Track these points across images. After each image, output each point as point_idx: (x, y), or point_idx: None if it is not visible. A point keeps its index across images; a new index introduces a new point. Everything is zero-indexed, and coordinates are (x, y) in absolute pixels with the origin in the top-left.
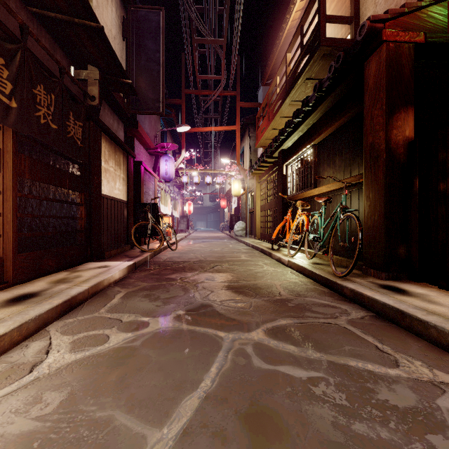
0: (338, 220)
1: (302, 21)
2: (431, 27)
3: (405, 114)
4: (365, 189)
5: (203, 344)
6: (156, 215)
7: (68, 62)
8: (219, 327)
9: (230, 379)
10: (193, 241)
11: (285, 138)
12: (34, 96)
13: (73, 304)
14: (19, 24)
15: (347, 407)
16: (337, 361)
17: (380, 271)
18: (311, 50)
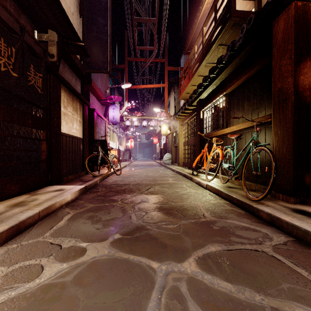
0: (251, 153)
1: (216, 0)
2: None
3: (310, 62)
4: (273, 127)
5: (136, 279)
6: (105, 149)
7: (32, 27)
8: (152, 256)
9: None
10: (134, 168)
11: (202, 90)
12: None
13: (21, 228)
14: None
15: None
16: (282, 308)
17: (289, 195)
18: (223, 22)
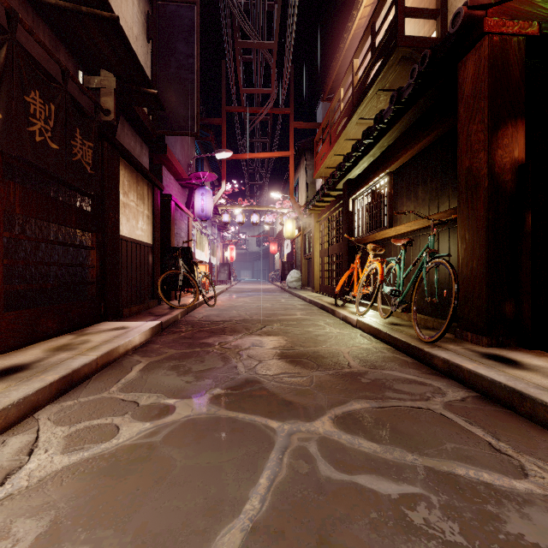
0: (424, 268)
1: (374, 17)
2: (547, 15)
3: (513, 128)
4: (459, 228)
5: (249, 439)
6: (189, 262)
7: (75, 66)
8: (270, 414)
9: (287, 498)
10: (237, 295)
11: (352, 165)
12: (26, 105)
13: (75, 380)
14: (6, 9)
15: (464, 547)
16: (439, 468)
17: (480, 334)
18: (385, 53)
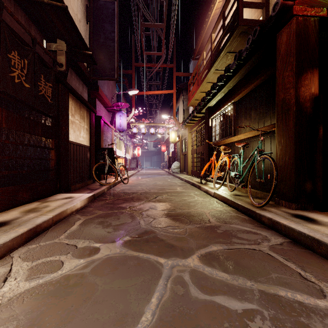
0: (255, 161)
1: (224, 7)
2: None
3: (311, 74)
4: (277, 136)
5: (145, 271)
6: (112, 157)
7: (41, 37)
8: (159, 254)
9: (169, 312)
10: (141, 177)
11: (211, 98)
12: (8, 60)
13: (38, 231)
14: None
15: None
16: (268, 291)
17: (291, 202)
18: (231, 30)
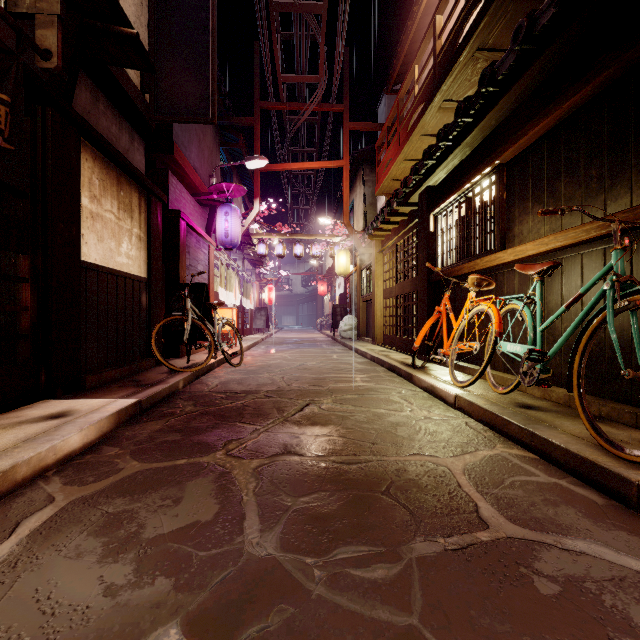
0: (610, 312)
1: None
2: None
3: None
4: None
5: None
6: (204, 305)
7: None
8: None
9: None
10: (274, 348)
11: (436, 164)
12: None
13: None
14: None
15: None
16: None
17: None
18: None
